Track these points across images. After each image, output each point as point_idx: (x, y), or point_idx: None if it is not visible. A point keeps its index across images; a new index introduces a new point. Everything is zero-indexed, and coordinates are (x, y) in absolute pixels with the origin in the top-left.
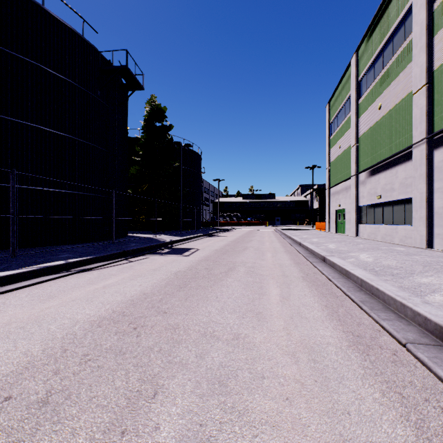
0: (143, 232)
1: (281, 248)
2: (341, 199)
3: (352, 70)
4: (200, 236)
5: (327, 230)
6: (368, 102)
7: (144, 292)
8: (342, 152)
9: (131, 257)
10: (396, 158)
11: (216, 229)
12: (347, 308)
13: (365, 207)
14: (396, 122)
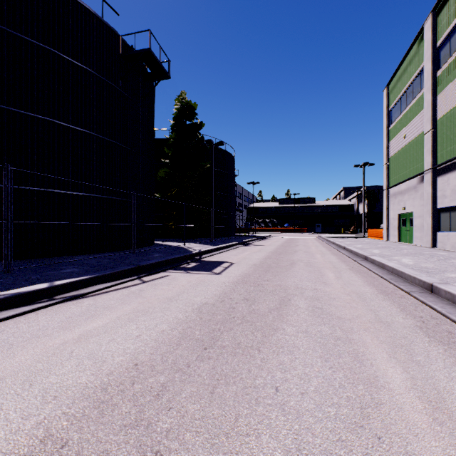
0: (172, 240)
1: (341, 264)
2: (407, 201)
3: (426, 36)
4: (234, 245)
5: (385, 238)
6: (453, 72)
7: (137, 359)
8: (409, 142)
9: (146, 275)
10: None
11: (250, 236)
12: None
13: (446, 209)
14: None
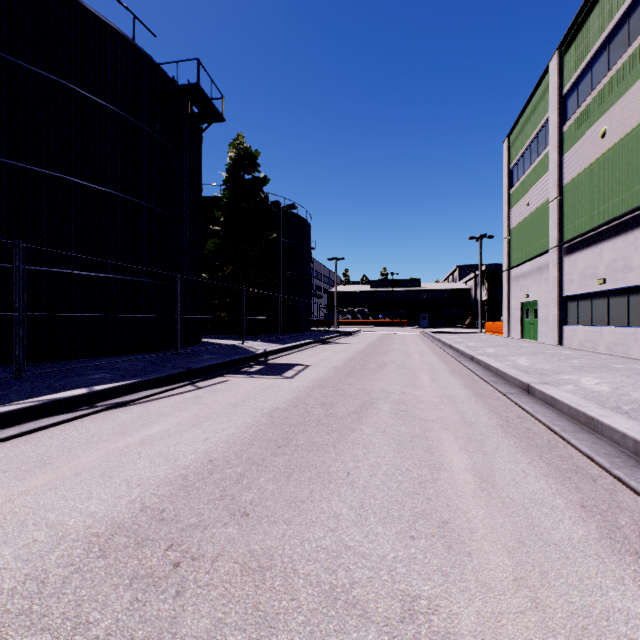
0: (225, 337)
1: (441, 365)
2: (531, 286)
3: (551, 79)
4: (309, 343)
5: (505, 334)
6: (581, 128)
7: (210, 456)
8: (533, 212)
9: (199, 380)
10: (635, 217)
11: (332, 332)
12: (634, 514)
13: (574, 298)
14: (635, 155)
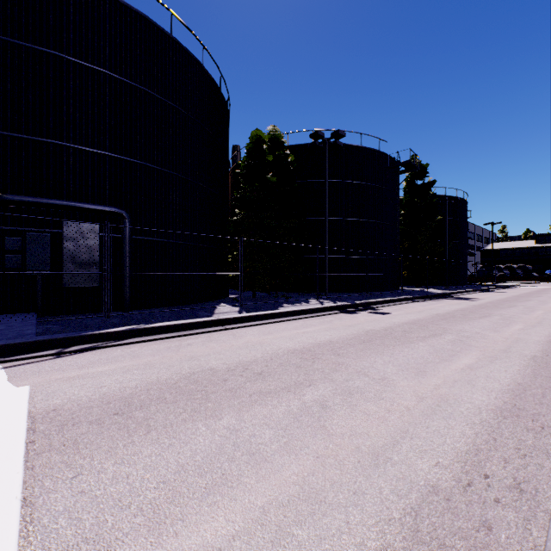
0: (405, 287)
1: None
2: None
3: None
4: (473, 291)
5: None
6: None
7: (463, 308)
8: None
9: (432, 299)
10: None
11: (488, 285)
12: None
13: None
14: None
